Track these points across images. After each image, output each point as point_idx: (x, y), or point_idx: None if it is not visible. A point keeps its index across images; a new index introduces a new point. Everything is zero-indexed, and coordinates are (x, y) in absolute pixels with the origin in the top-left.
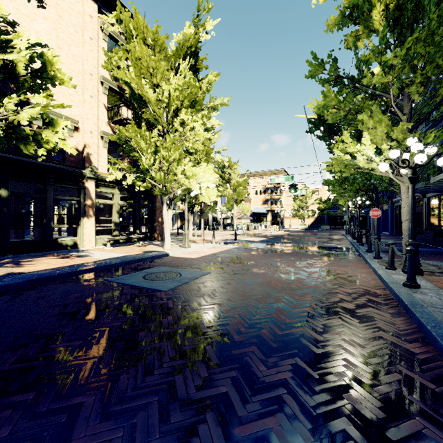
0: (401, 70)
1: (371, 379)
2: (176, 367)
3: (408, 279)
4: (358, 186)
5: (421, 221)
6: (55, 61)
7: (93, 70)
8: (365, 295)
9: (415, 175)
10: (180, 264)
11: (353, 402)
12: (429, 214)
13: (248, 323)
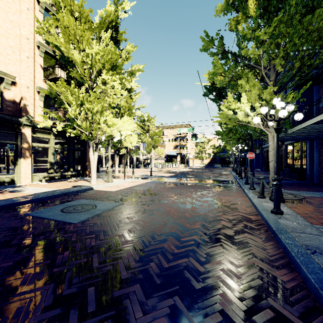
0: (269, 45)
1: (245, 320)
2: (45, 321)
3: (274, 207)
4: (239, 136)
5: (281, 161)
6: None
7: (30, 36)
8: (242, 221)
9: (279, 126)
10: (99, 196)
11: None
12: (286, 156)
13: (140, 255)
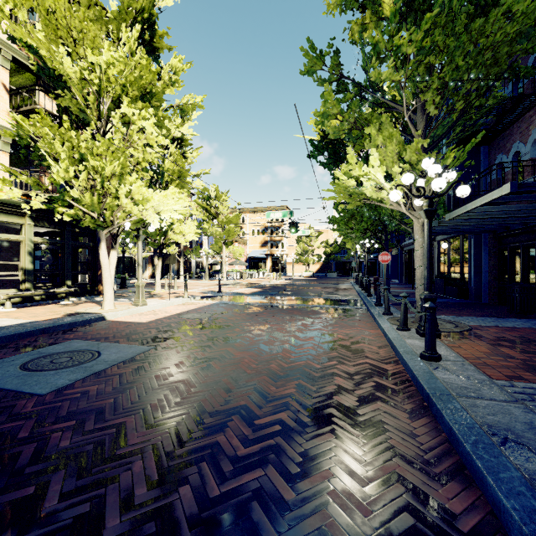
0: (417, 66)
1: None
2: None
3: (426, 349)
4: (366, 225)
5: None
6: None
7: None
8: (372, 377)
9: (432, 207)
10: (114, 333)
11: None
12: (439, 260)
13: (162, 469)
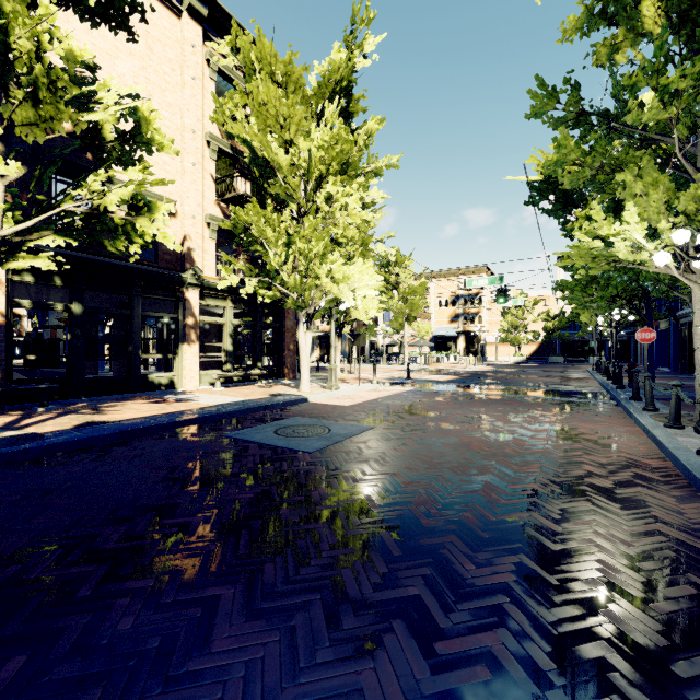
0: (694, 97)
1: (644, 591)
2: (341, 557)
3: None
4: (616, 291)
5: None
6: (153, 119)
7: (197, 125)
8: (629, 468)
9: None
10: (326, 413)
11: (615, 621)
12: None
13: (441, 502)
